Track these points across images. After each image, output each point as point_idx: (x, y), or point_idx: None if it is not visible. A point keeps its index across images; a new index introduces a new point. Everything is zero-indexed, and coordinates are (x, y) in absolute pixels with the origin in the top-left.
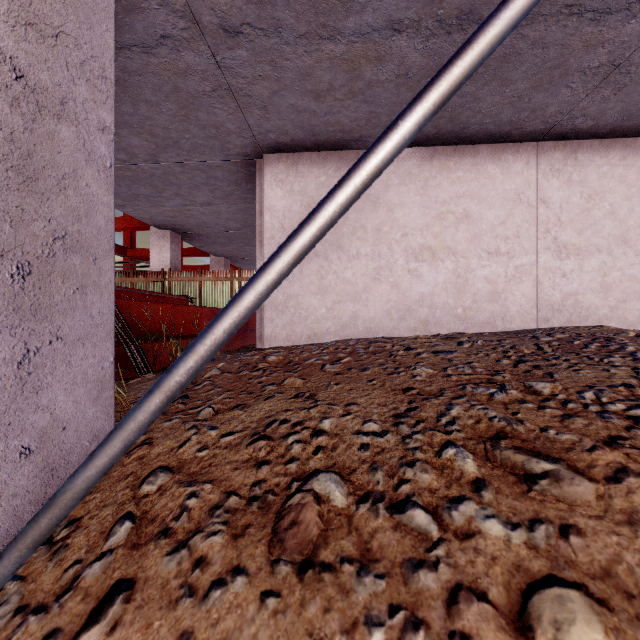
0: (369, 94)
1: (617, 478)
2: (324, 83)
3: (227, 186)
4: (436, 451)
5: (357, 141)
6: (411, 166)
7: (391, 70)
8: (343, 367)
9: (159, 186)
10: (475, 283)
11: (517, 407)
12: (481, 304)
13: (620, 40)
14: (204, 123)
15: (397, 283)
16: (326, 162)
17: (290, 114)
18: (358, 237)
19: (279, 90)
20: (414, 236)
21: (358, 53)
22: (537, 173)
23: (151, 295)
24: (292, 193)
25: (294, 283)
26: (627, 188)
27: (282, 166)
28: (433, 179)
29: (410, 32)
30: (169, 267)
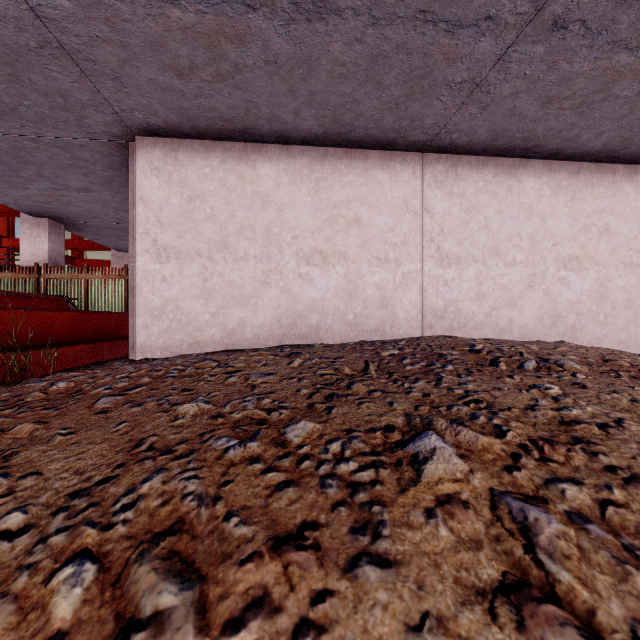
0: (240, 79)
1: (241, 621)
2: (183, 58)
3: (103, 170)
4: (53, 570)
5: (242, 132)
6: (302, 165)
7: (257, 54)
8: (121, 400)
9: (11, 163)
10: (365, 289)
11: (239, 471)
12: (371, 310)
13: (476, 57)
14: (44, 88)
15: (288, 287)
16: (210, 152)
17: (153, 91)
18: (246, 237)
19: (130, 59)
20: (305, 239)
21: (213, 27)
22: (422, 183)
23: (6, 295)
24: (171, 184)
25: (173, 285)
26: (499, 204)
27: (159, 152)
28: (324, 181)
29: (266, 11)
30: (46, 261)
